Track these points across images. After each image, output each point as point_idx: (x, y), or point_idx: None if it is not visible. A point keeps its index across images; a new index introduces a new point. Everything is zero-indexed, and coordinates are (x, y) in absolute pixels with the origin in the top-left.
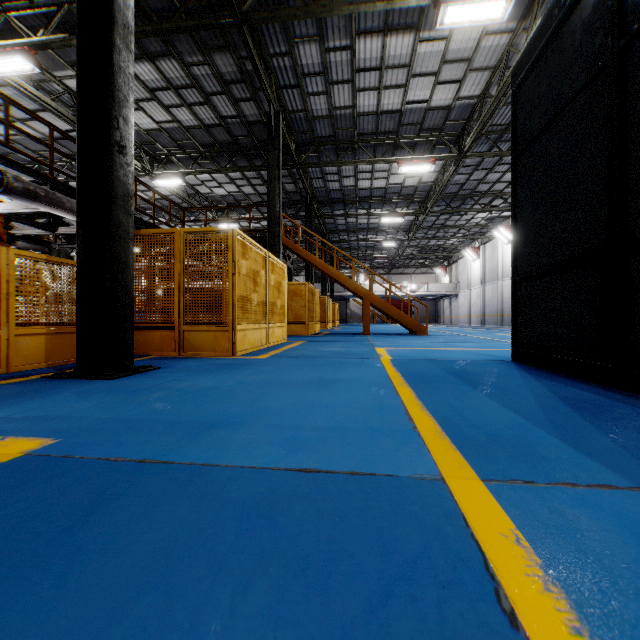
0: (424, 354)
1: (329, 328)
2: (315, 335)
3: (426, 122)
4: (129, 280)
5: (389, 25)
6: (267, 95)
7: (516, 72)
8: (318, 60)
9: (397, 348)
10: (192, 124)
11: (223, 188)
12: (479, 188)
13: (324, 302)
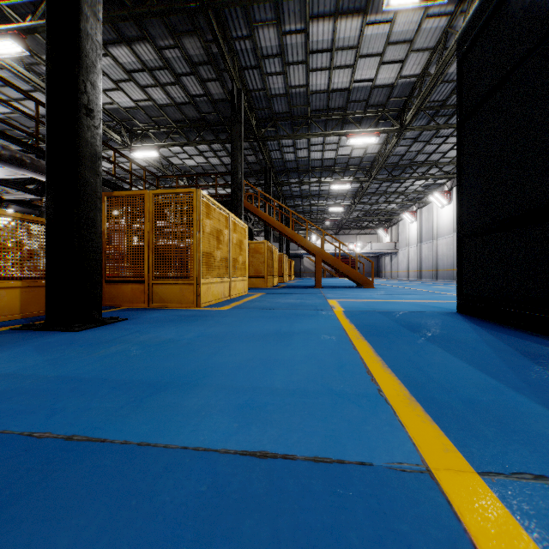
0: (373, 306)
1: (285, 281)
2: (273, 288)
3: (371, 99)
4: (97, 236)
5: (339, 10)
6: (230, 74)
7: (461, 41)
8: (276, 43)
9: (347, 300)
10: (165, 102)
11: (193, 159)
12: (417, 158)
13: (281, 259)
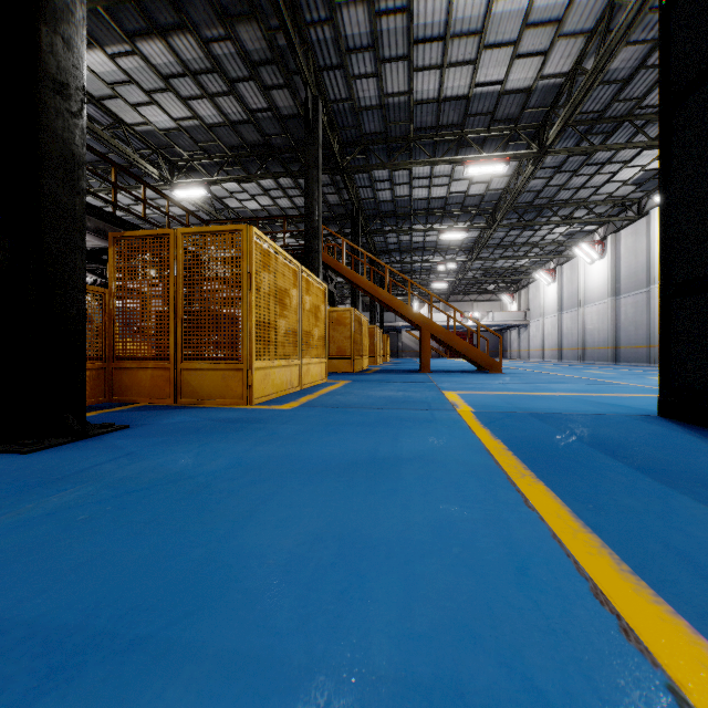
0: (517, 403)
1: (379, 364)
2: (362, 373)
3: (499, 111)
4: (75, 293)
5: None
6: (303, 75)
7: None
8: (366, 30)
9: (473, 392)
10: (216, 121)
11: (255, 201)
12: (559, 196)
13: (373, 333)
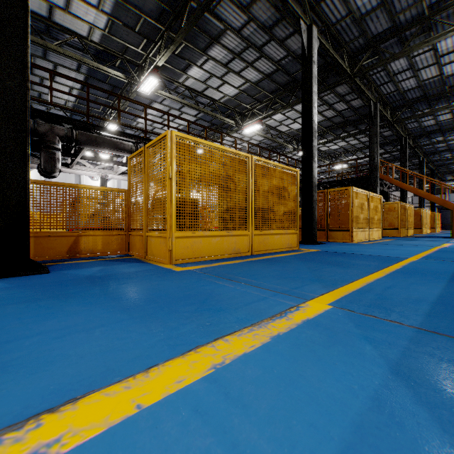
0: None
1: (424, 233)
2: (405, 237)
3: None
4: (316, 214)
5: None
6: (368, 98)
7: None
8: (405, 64)
9: None
10: (320, 120)
11: (336, 145)
12: None
13: (419, 213)
